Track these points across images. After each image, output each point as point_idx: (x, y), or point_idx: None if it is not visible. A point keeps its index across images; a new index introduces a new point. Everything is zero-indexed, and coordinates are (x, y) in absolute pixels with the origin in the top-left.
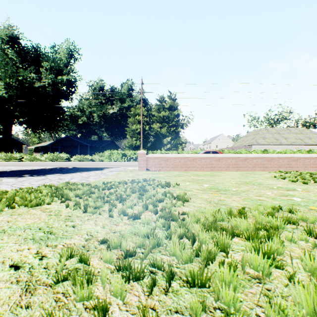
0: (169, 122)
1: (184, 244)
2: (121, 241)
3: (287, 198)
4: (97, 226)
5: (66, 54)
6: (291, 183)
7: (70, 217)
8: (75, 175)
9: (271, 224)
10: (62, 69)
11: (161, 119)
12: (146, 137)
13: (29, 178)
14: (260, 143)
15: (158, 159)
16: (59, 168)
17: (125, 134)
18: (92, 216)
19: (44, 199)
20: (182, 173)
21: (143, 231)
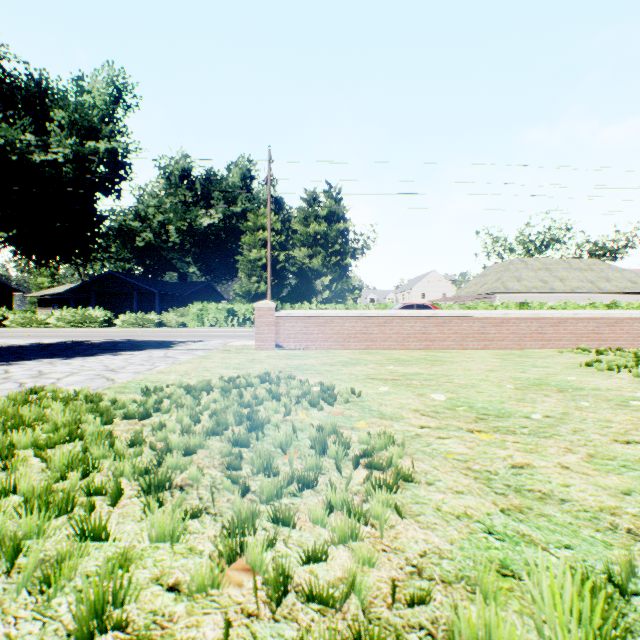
0: (328, 246)
1: None
2: None
3: None
4: None
5: (105, 95)
6: None
7: None
8: (91, 361)
9: None
10: (97, 126)
11: (310, 238)
12: (279, 276)
13: None
14: (512, 290)
15: (304, 321)
16: (71, 342)
17: (235, 269)
18: None
19: None
20: (360, 354)
21: None
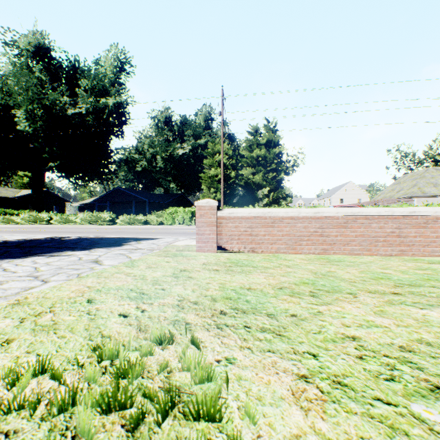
0: (266, 165)
1: None
2: None
3: None
4: None
5: (112, 67)
6: None
7: None
8: (1, 267)
9: None
10: (108, 89)
11: (253, 160)
12: (231, 187)
13: None
14: (429, 194)
15: (248, 221)
16: (50, 238)
17: (200, 184)
18: None
19: None
20: (321, 263)
21: None
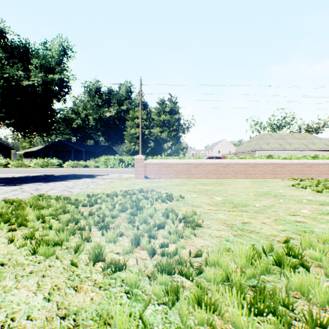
0: (170, 126)
1: None
2: None
3: None
4: (39, 293)
5: (58, 51)
6: (318, 194)
7: (2, 266)
8: (58, 184)
9: None
10: (54, 67)
11: (161, 123)
12: (145, 142)
13: None
14: (264, 149)
15: (158, 165)
16: (45, 175)
17: (123, 139)
18: (43, 262)
19: None
20: (185, 181)
21: (122, 324)
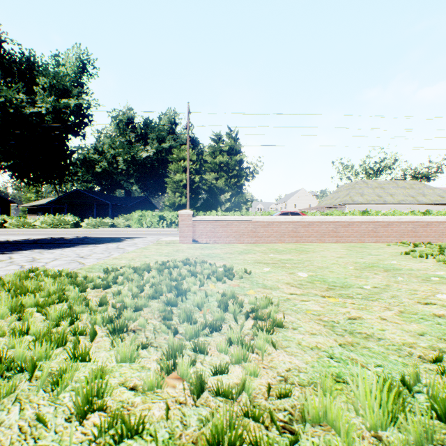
0: (229, 171)
1: None
2: None
3: None
4: None
5: (74, 67)
6: None
7: None
8: (67, 251)
9: None
10: (69, 88)
11: (217, 166)
12: (195, 192)
13: None
14: (357, 202)
15: (212, 224)
16: (52, 238)
17: (164, 188)
18: None
19: None
20: (251, 246)
21: None
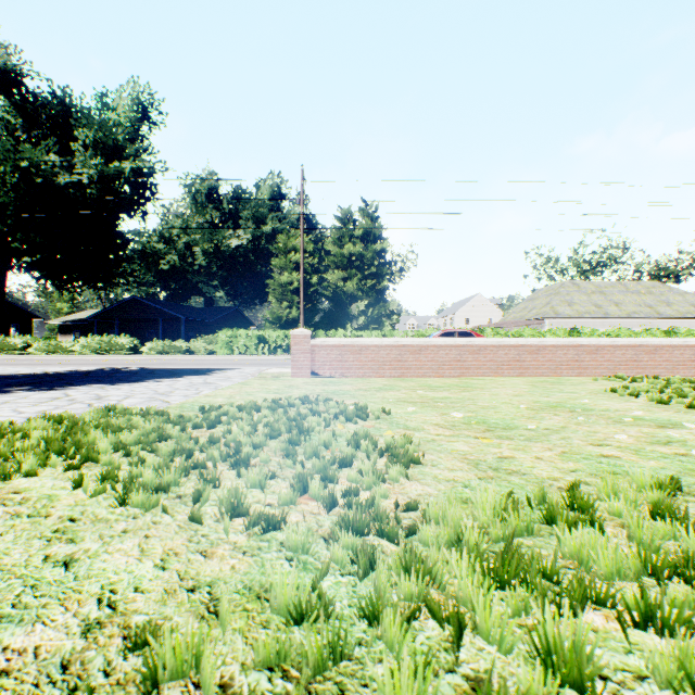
0: (363, 268)
1: (430, 661)
2: (201, 646)
3: (673, 450)
4: (145, 559)
5: (130, 113)
6: (660, 407)
7: (73, 522)
8: (138, 387)
9: (681, 548)
10: (122, 145)
11: (345, 260)
12: (312, 300)
13: (23, 396)
14: (563, 315)
15: (339, 349)
16: (108, 369)
17: (264, 294)
18: (142, 518)
19: (22, 461)
20: (395, 381)
21: (287, 593)
